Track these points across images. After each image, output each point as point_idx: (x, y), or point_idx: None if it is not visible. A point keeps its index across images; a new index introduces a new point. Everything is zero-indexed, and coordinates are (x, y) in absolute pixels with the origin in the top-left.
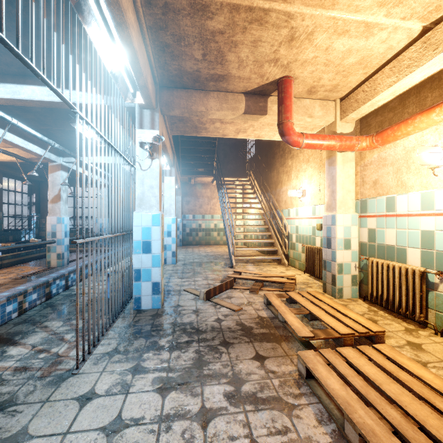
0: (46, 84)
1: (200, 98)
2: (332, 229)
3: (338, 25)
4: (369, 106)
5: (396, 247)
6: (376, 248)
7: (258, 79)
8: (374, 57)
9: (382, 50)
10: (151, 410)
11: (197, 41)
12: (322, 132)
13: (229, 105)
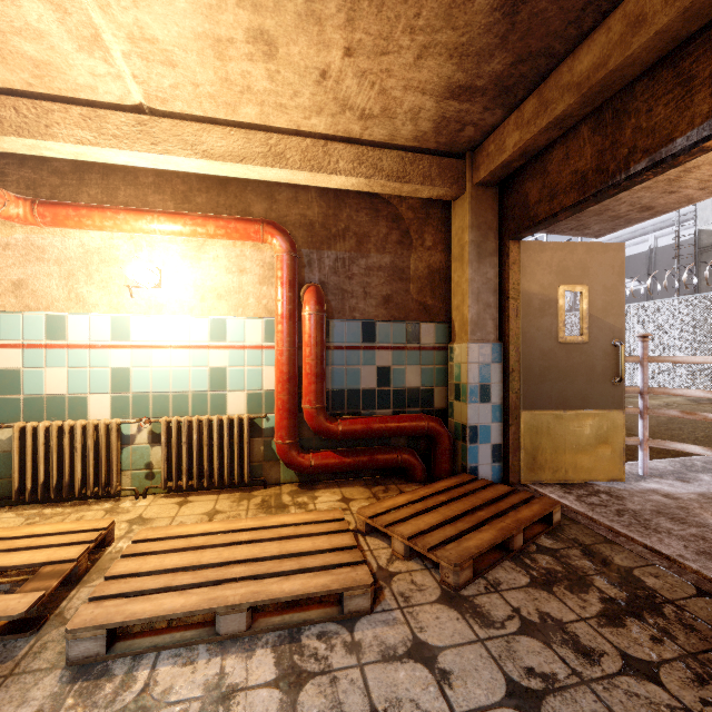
0: None
1: None
2: None
3: None
4: (28, 146)
5: (68, 396)
6: (23, 403)
7: None
8: (64, 78)
9: (83, 81)
10: None
11: None
12: None
13: None
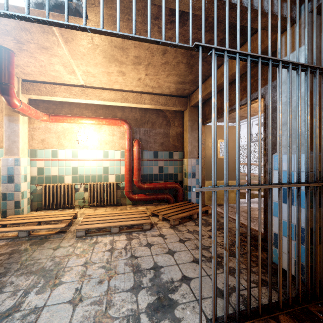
0: (20, 16)
1: None
2: (16, 168)
3: (67, 63)
4: (48, 98)
5: (58, 176)
6: (44, 178)
7: None
8: (61, 79)
9: (66, 80)
10: (72, 286)
11: None
12: None
13: None
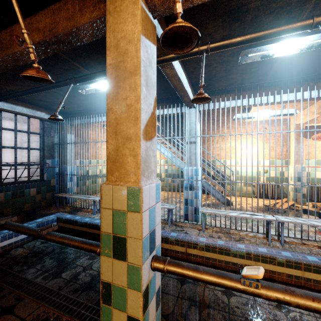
0: None
1: None
2: (303, 173)
3: None
4: None
5: None
6: (310, 179)
7: None
8: None
9: None
10: None
11: None
12: (266, 122)
13: None
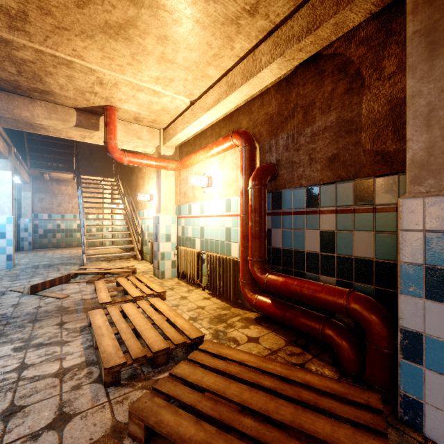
0: None
1: (24, 104)
2: (158, 227)
3: (134, 85)
4: (176, 140)
5: (192, 238)
6: (185, 239)
7: (85, 102)
8: (171, 109)
9: (173, 106)
10: None
11: (7, 60)
12: None
13: (59, 116)
